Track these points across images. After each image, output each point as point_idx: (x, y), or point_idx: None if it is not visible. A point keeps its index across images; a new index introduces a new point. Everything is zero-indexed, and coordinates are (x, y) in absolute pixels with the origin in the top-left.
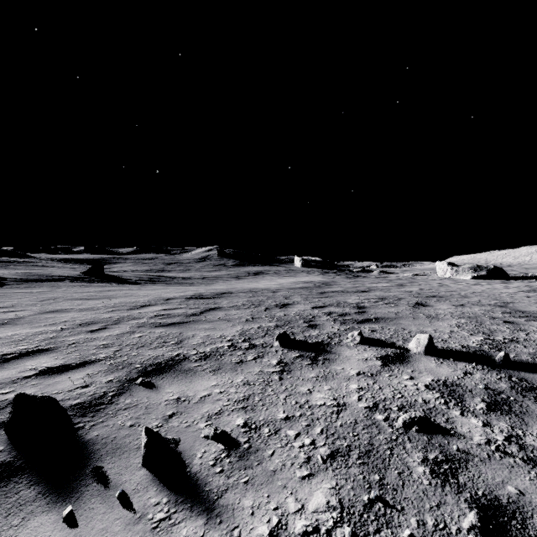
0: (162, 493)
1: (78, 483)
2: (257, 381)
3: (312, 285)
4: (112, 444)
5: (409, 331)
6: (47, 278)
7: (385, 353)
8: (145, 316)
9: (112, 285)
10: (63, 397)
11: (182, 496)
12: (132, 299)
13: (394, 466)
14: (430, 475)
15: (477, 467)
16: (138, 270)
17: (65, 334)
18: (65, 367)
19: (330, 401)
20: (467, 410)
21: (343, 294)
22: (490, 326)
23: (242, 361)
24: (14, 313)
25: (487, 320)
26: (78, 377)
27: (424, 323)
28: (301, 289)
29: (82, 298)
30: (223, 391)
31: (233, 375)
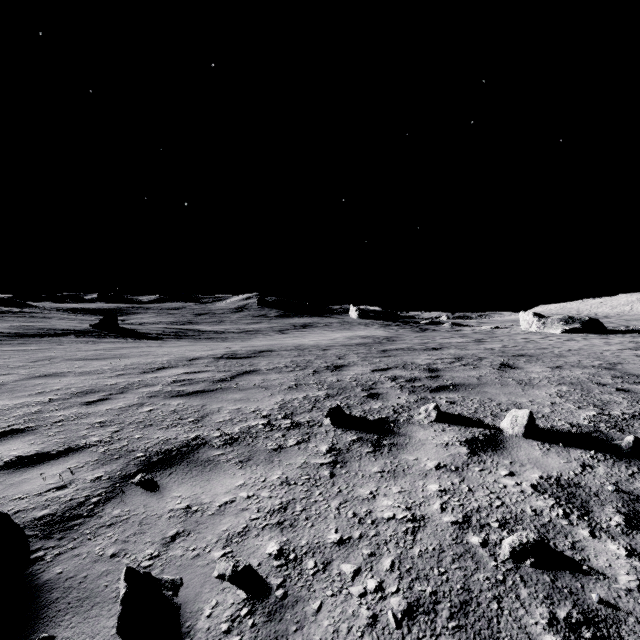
0: None
1: None
2: (299, 478)
3: (371, 341)
4: (78, 589)
5: (497, 402)
6: (48, 333)
7: (471, 435)
8: (161, 382)
9: (126, 341)
10: (26, 505)
11: None
12: (148, 359)
13: (507, 634)
14: None
15: (635, 636)
16: (162, 322)
17: (52, 407)
18: (40, 456)
19: (401, 512)
20: (599, 528)
21: (410, 352)
22: (601, 396)
23: (281, 447)
24: None
25: (595, 387)
26: (55, 472)
27: (515, 391)
28: (358, 346)
29: (86, 358)
30: (252, 495)
31: (268, 469)
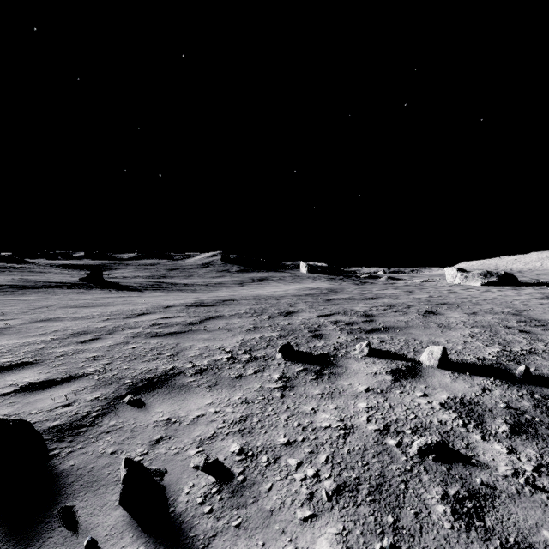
0: (139, 541)
1: (42, 527)
2: (256, 399)
3: (318, 292)
4: (88, 476)
5: (420, 341)
6: (44, 285)
7: (395, 366)
8: (141, 325)
9: (110, 292)
10: (41, 418)
11: (162, 544)
12: (130, 306)
13: (410, 505)
14: (452, 516)
15: (505, 506)
16: (140, 276)
17: (53, 345)
18: (48, 382)
19: (336, 423)
20: (489, 434)
21: (350, 301)
22: (505, 336)
23: (242, 375)
24: (4, 322)
25: (502, 329)
26: (61, 394)
27: (435, 333)
28: (307, 296)
29: (78, 305)
30: (219, 411)
31: (231, 392)
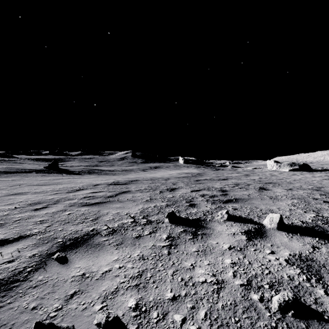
0: None
1: None
2: (150, 255)
3: (190, 175)
4: None
5: (260, 209)
6: (21, 171)
7: (247, 228)
8: (77, 198)
9: (62, 175)
10: None
11: None
12: (72, 185)
13: None
14: None
15: None
16: (82, 165)
17: (15, 212)
18: (3, 241)
19: (210, 277)
20: None
21: (211, 181)
22: (316, 205)
23: (140, 235)
24: None
25: (312, 200)
26: (9, 251)
27: (269, 203)
28: (183, 178)
29: (39, 184)
30: (122, 266)
31: (132, 249)
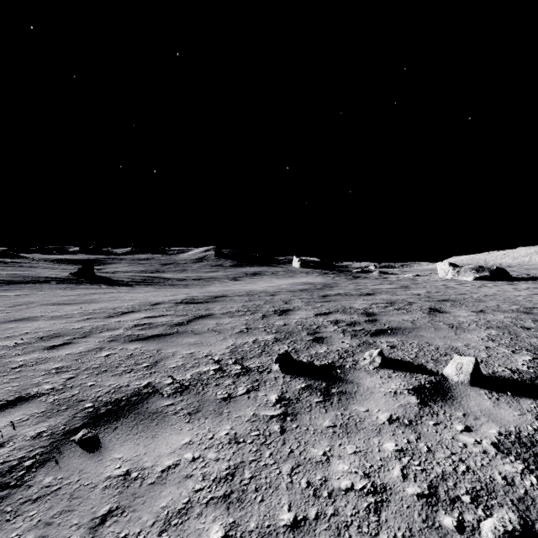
0: None
1: None
2: (248, 435)
3: (312, 287)
4: None
5: (435, 346)
6: (32, 280)
7: (417, 382)
8: (122, 326)
9: (100, 287)
10: None
11: None
12: (116, 303)
13: None
14: None
15: None
16: (133, 271)
17: (15, 352)
18: None
19: (360, 480)
20: None
21: (347, 297)
22: (529, 340)
23: (231, 396)
24: None
25: (521, 330)
26: None
27: (449, 335)
28: (301, 292)
29: (60, 303)
30: (198, 456)
31: (216, 423)
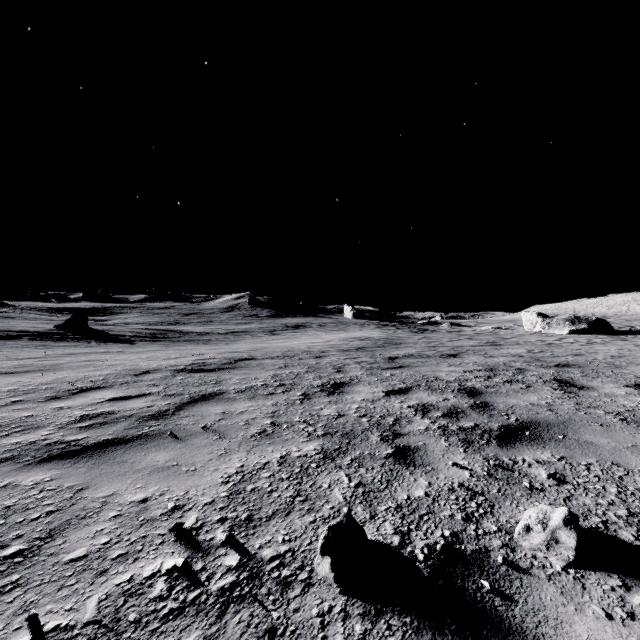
0: None
1: None
2: None
3: (371, 344)
4: None
5: None
6: None
7: None
8: (57, 421)
9: (86, 345)
10: None
11: None
12: (83, 372)
13: None
14: None
15: None
16: (146, 322)
17: None
18: None
19: None
20: None
21: (424, 360)
22: None
23: None
24: None
25: None
26: None
27: None
28: (358, 352)
29: (0, 371)
30: None
31: None
